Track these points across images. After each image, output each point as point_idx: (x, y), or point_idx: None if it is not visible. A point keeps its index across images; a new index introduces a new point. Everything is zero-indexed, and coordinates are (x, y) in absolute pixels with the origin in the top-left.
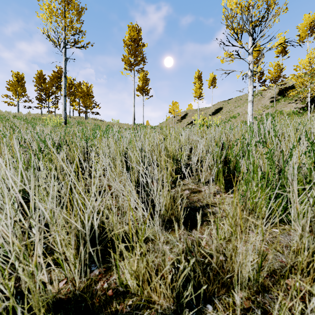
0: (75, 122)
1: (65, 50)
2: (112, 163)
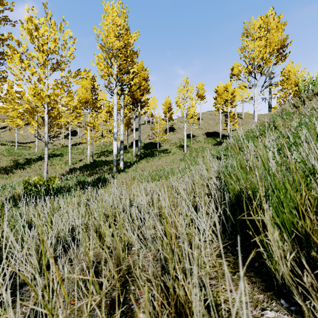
0: None
1: None
2: None
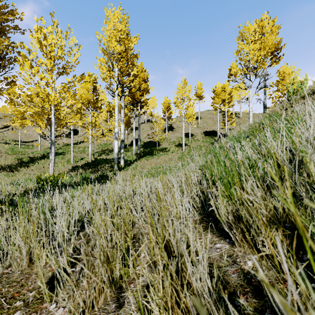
0: None
1: None
2: None
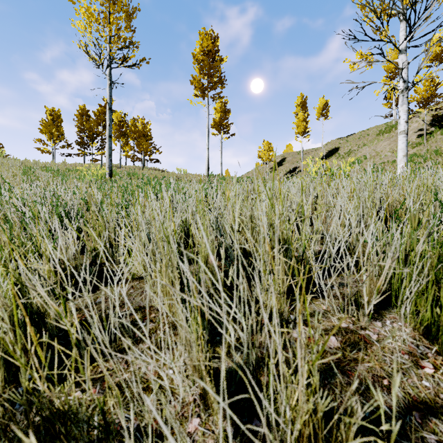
0: (124, 174)
1: (110, 71)
2: (153, 261)
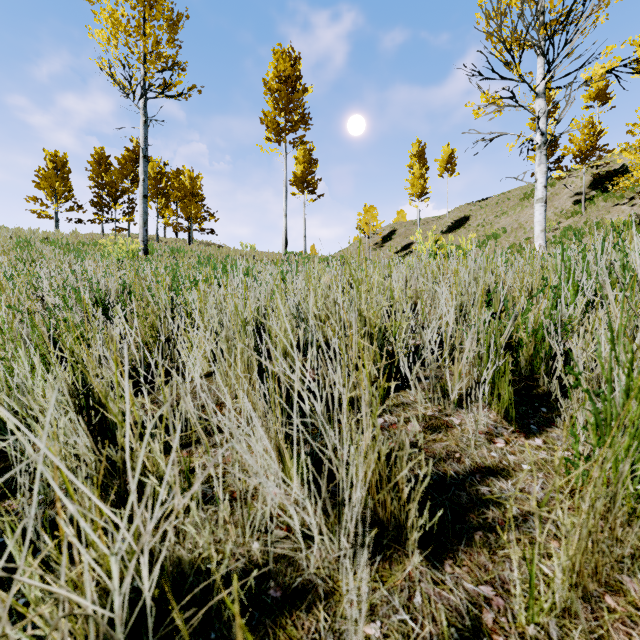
0: (165, 250)
1: (144, 103)
2: (226, 350)
